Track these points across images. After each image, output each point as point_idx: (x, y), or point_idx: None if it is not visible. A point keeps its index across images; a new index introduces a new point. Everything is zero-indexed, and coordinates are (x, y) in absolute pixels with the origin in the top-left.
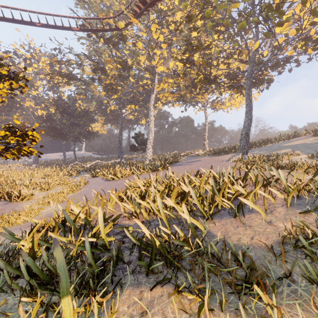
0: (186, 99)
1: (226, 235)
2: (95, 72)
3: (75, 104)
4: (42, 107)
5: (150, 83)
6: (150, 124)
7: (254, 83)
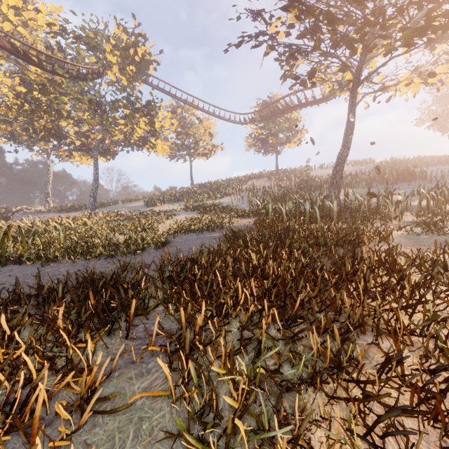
0: (20, 140)
1: None
2: None
3: None
4: None
5: None
6: None
7: (102, 153)
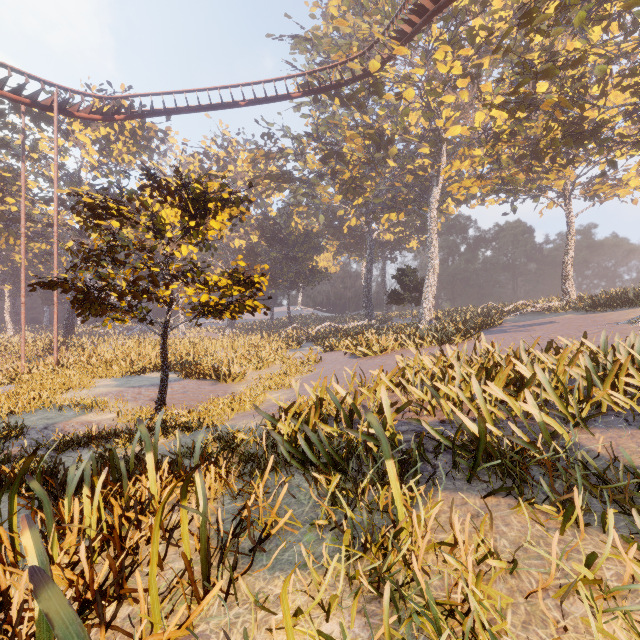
0: (516, 187)
1: (617, 452)
2: (326, 163)
3: (289, 223)
4: (241, 233)
5: (430, 164)
6: (431, 249)
7: None
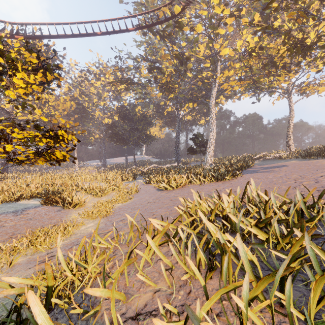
0: (260, 85)
1: None
2: (151, 72)
3: (134, 109)
4: (108, 115)
5: (211, 75)
6: (211, 123)
7: None
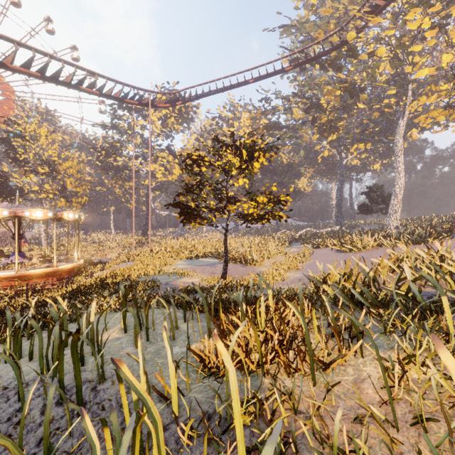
0: None
1: None
2: (308, 113)
3: (277, 158)
4: None
5: (395, 102)
6: (397, 170)
7: None
